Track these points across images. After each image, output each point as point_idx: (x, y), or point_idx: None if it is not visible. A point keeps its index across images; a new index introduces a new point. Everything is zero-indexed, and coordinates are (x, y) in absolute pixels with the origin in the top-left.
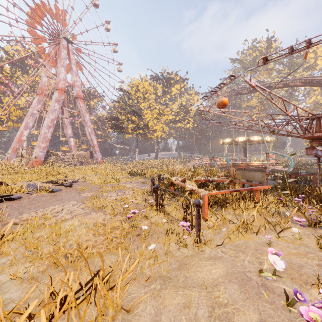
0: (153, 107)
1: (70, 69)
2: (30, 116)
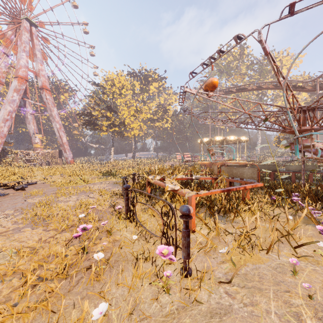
0: (130, 104)
1: (34, 55)
2: None
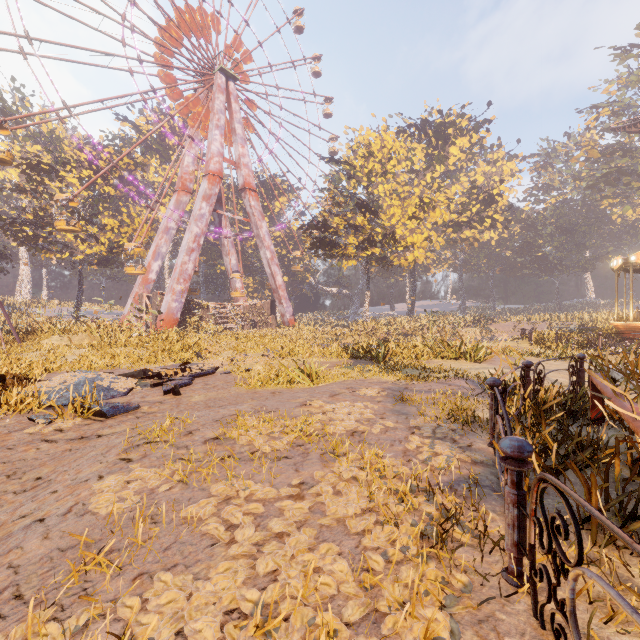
0: (405, 195)
1: (232, 132)
2: (163, 233)
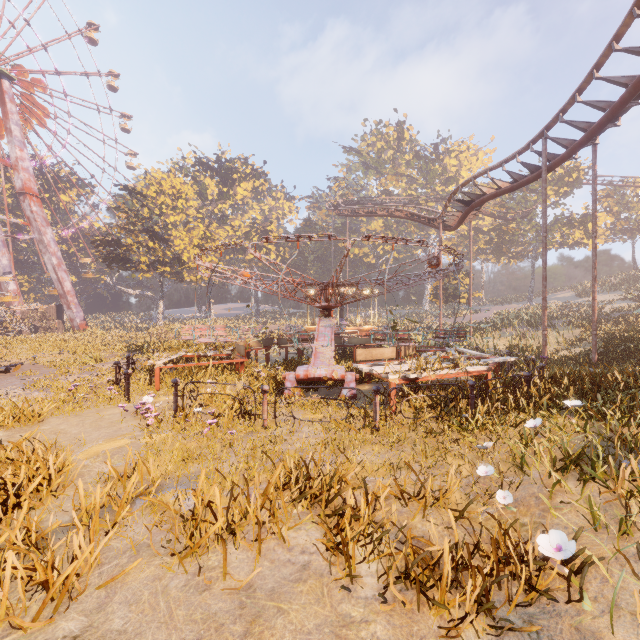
0: (196, 224)
1: (7, 132)
2: None
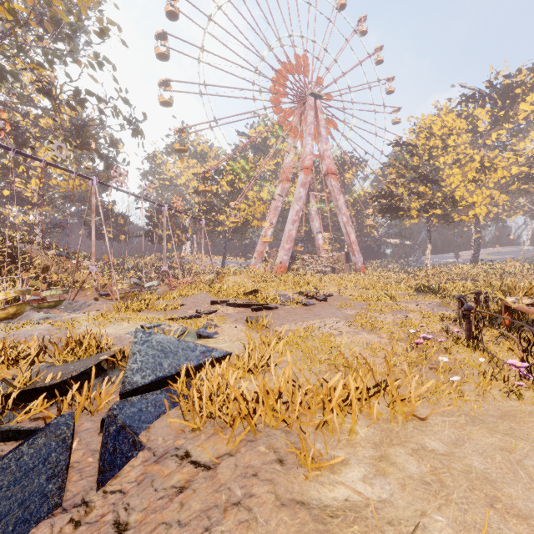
0: (466, 160)
1: (318, 135)
2: (273, 210)
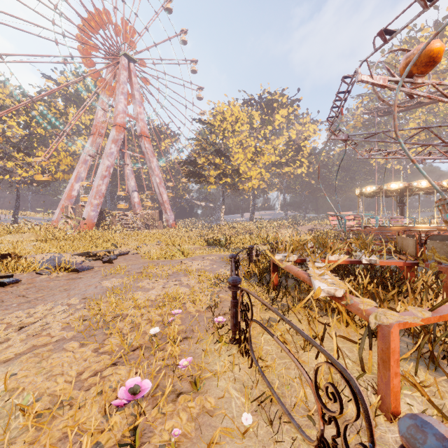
0: (247, 145)
1: (132, 97)
2: (82, 164)
